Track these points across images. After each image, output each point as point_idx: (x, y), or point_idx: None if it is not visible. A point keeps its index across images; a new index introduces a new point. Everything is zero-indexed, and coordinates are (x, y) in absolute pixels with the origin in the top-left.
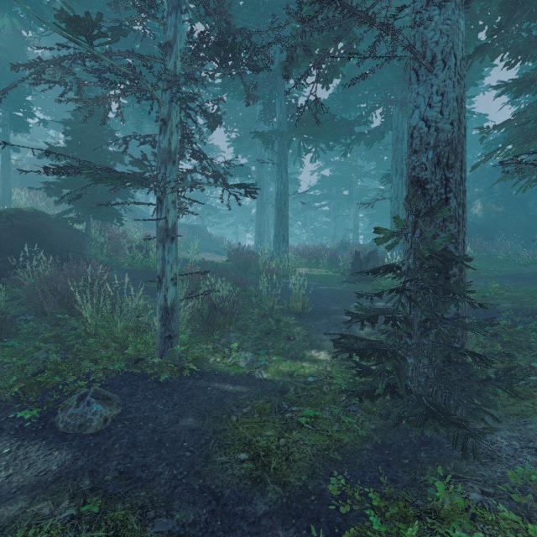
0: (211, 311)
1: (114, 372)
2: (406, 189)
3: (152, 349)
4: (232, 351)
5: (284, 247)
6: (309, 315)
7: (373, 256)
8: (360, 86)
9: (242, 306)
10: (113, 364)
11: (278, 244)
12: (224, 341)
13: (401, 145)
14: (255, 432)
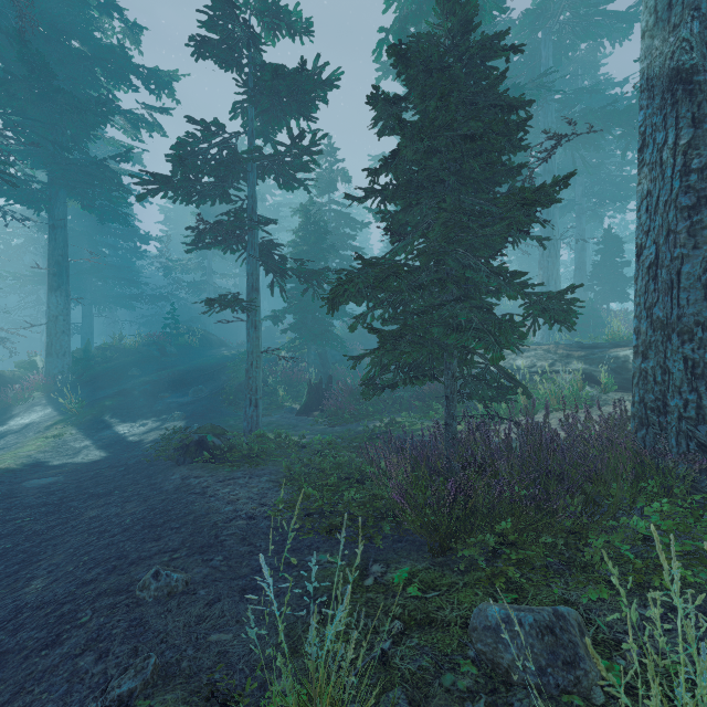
0: None
1: None
2: None
3: None
4: None
5: None
6: None
7: None
8: None
9: None
10: None
11: None
12: None
13: None
14: None
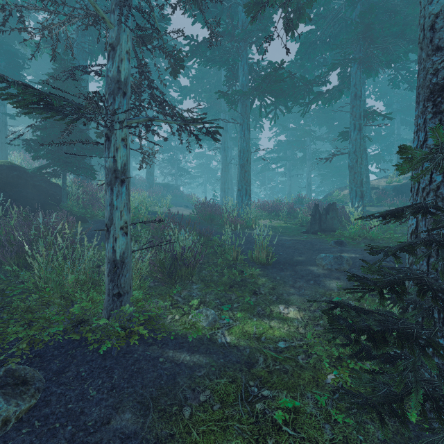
0: (173, 262)
1: (43, 341)
2: (418, 106)
3: (100, 307)
4: (192, 310)
5: (246, 201)
6: (273, 266)
7: (332, 208)
8: (317, 51)
9: (206, 256)
10: (45, 330)
11: (241, 198)
12: (185, 294)
13: (359, 102)
14: (214, 443)
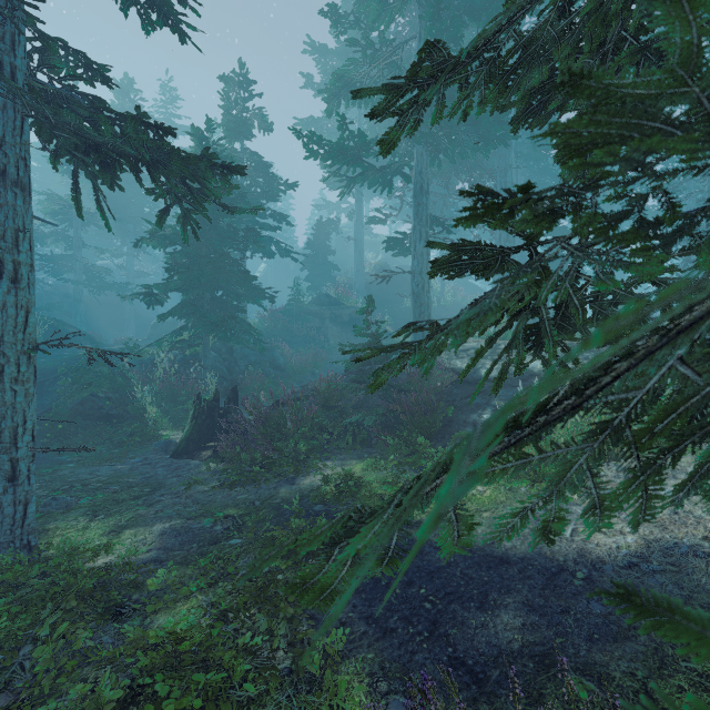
0: None
1: None
2: None
3: None
4: None
5: None
6: None
7: None
8: None
9: None
10: None
11: None
12: None
13: None
14: None
